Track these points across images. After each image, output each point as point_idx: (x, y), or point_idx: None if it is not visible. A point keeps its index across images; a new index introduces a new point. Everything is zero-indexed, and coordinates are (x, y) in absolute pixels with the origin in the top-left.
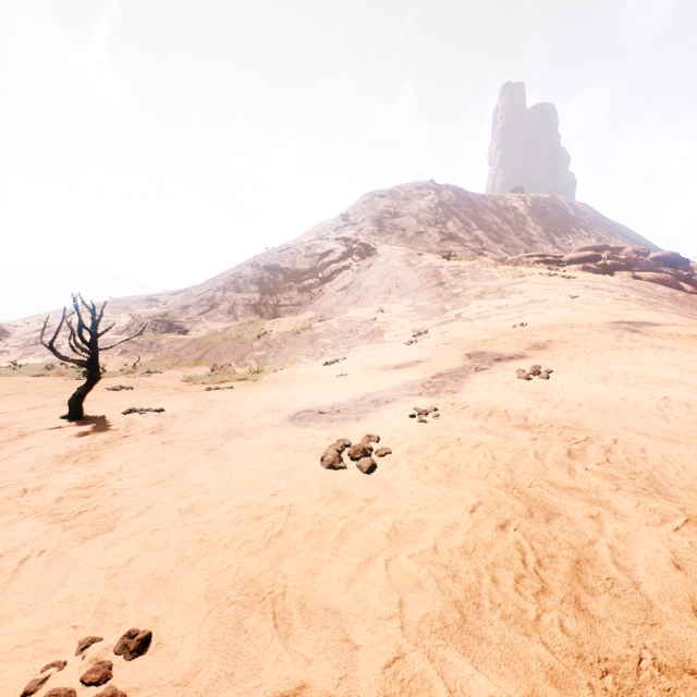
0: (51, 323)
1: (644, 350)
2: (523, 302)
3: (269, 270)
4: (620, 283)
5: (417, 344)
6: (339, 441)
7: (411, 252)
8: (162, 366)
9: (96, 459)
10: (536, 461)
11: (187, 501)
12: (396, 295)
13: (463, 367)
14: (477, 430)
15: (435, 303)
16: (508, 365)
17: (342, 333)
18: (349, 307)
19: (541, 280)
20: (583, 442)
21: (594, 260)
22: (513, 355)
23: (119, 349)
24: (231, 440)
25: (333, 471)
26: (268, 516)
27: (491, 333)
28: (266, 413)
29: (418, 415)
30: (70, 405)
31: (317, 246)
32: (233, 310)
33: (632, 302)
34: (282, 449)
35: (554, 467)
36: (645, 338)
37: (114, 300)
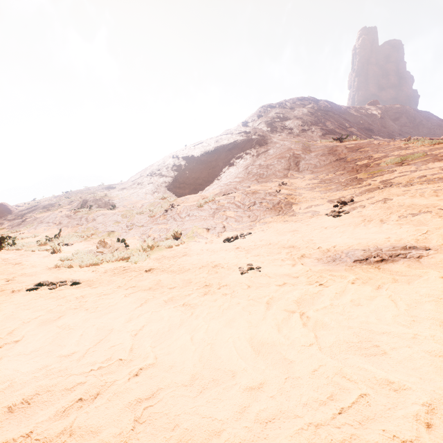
0: (38, 204)
1: None
2: None
3: (185, 160)
4: None
5: (352, 215)
6: None
7: (302, 139)
8: (78, 238)
9: None
10: None
11: None
12: (295, 171)
13: None
14: None
15: (341, 174)
16: None
17: (245, 206)
18: (250, 184)
19: None
20: None
21: None
22: None
23: (57, 221)
24: None
25: None
26: None
27: None
28: None
29: None
30: None
31: (223, 139)
32: (156, 191)
33: None
34: None
35: None
36: None
37: (87, 188)
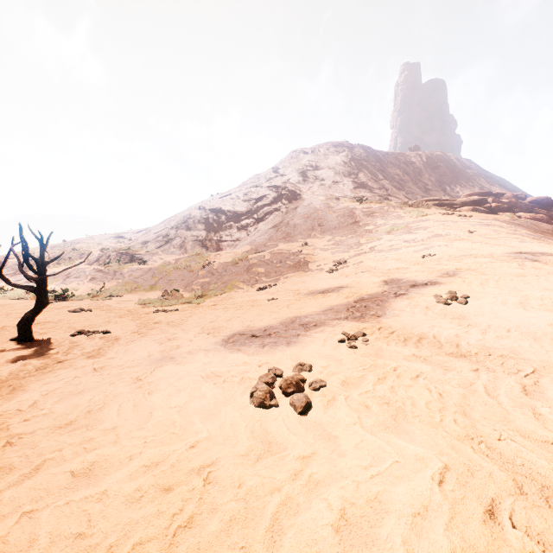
0: (37, 256)
1: (549, 277)
2: (428, 236)
3: (213, 212)
4: (509, 221)
5: (338, 272)
6: (270, 371)
7: (330, 197)
8: (123, 291)
9: (17, 389)
10: (491, 400)
11: (86, 458)
12: (318, 232)
13: (382, 292)
14: (411, 358)
15: (351, 238)
16: (424, 290)
17: (273, 263)
18: (279, 242)
19: (442, 218)
20: (532, 375)
21: (481, 203)
22: (427, 282)
23: (88, 276)
24: (163, 366)
25: (264, 410)
26: (179, 487)
27: (403, 263)
28: (202, 336)
29: (347, 340)
30: (18, 328)
31: (253, 192)
32: (184, 245)
33: (523, 236)
34: (212, 378)
35: (516, 410)
36: (546, 266)
37: (90, 237)
